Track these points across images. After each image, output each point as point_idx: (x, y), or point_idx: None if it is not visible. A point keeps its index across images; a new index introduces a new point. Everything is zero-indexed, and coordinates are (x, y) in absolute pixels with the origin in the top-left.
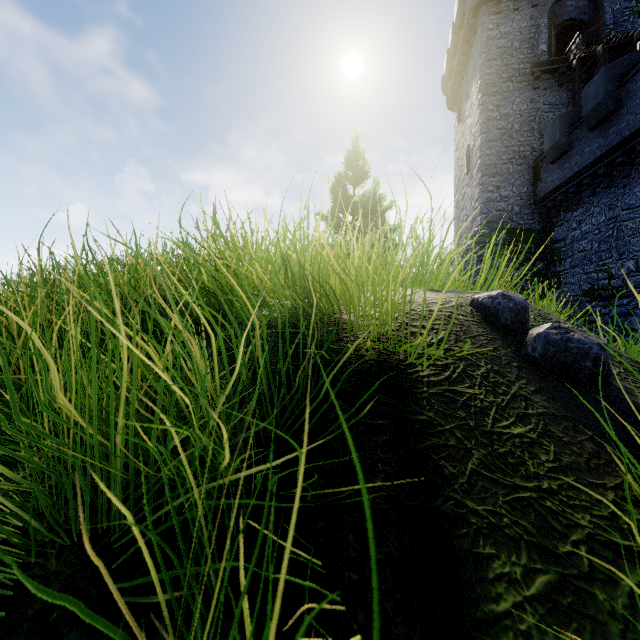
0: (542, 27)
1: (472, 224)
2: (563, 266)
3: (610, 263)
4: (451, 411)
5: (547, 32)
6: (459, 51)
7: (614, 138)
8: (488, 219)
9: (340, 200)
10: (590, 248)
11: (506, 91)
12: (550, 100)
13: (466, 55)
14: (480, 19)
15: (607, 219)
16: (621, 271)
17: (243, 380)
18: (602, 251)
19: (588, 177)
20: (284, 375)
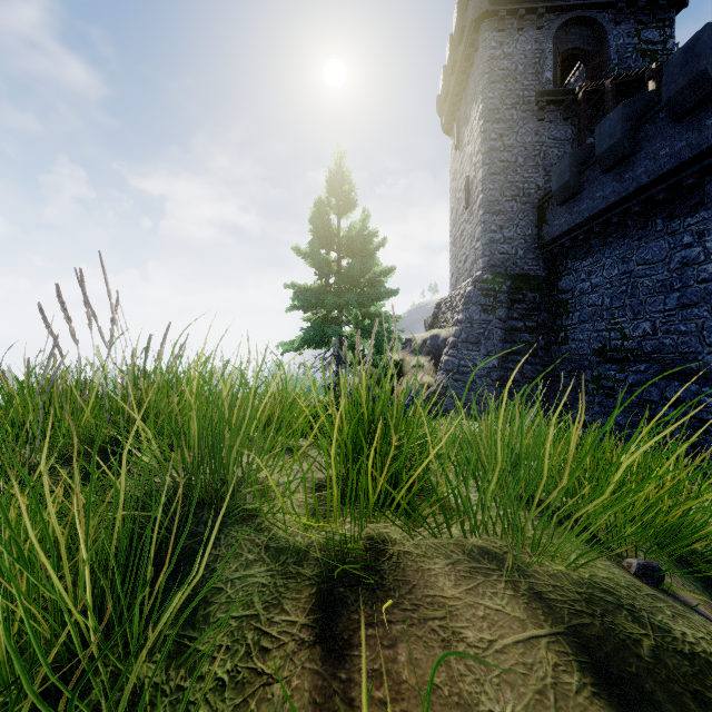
0: (547, 53)
1: (472, 266)
2: (571, 320)
3: (624, 322)
4: None
5: (552, 59)
6: (458, 69)
7: (630, 184)
8: (491, 262)
9: (323, 234)
10: (601, 303)
11: (510, 119)
12: (555, 134)
13: (465, 74)
14: (482, 34)
15: (620, 273)
16: (636, 332)
17: None
18: (615, 308)
19: (600, 224)
20: None
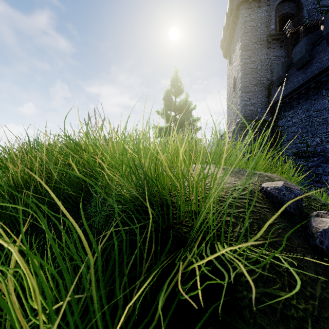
0: (272, 16)
1: (236, 117)
2: (283, 140)
3: (307, 139)
4: (273, 326)
5: (274, 19)
6: (229, 27)
7: (310, 74)
8: (245, 115)
9: (168, 104)
10: (297, 131)
11: (254, 49)
12: (276, 54)
13: (233, 30)
14: (240, 11)
15: (306, 116)
16: (313, 143)
17: (72, 328)
18: (303, 132)
19: (296, 94)
20: (121, 292)
